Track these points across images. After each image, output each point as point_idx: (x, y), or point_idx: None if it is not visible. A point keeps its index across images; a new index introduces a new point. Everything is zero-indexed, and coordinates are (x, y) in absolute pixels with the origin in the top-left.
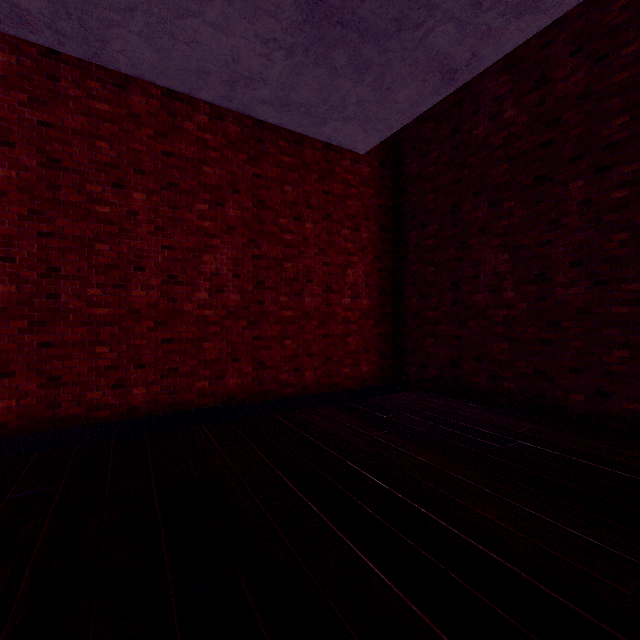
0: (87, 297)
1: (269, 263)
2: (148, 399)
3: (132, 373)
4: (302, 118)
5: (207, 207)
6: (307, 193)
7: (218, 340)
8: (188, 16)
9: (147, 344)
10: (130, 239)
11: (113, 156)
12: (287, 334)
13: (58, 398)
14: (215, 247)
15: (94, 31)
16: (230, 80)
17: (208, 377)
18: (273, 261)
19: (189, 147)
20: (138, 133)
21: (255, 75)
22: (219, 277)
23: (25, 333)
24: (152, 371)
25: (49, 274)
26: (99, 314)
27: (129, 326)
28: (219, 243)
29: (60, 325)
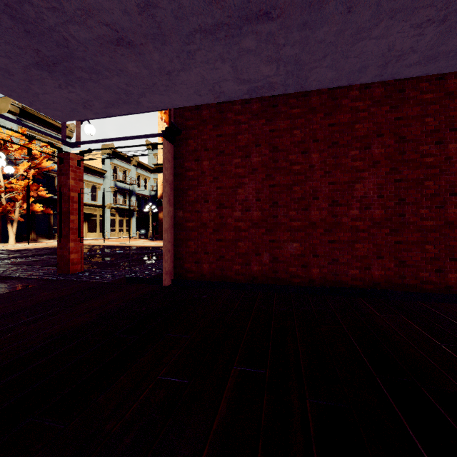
0: (289, 216)
1: (409, 184)
2: (320, 276)
3: (311, 259)
4: (449, 61)
5: (357, 152)
6: (450, 118)
7: (366, 242)
8: (359, 42)
9: (319, 243)
10: (310, 182)
11: (301, 136)
12: (427, 240)
13: (277, 268)
14: (363, 178)
15: (303, 77)
16: (383, 63)
17: (358, 267)
18: (413, 182)
19: (345, 116)
20: (314, 118)
21: (406, 51)
22: (366, 199)
23: (264, 235)
24: (322, 259)
25: (273, 205)
26: (295, 225)
27: (310, 232)
28: (366, 175)
29: (278, 231)
